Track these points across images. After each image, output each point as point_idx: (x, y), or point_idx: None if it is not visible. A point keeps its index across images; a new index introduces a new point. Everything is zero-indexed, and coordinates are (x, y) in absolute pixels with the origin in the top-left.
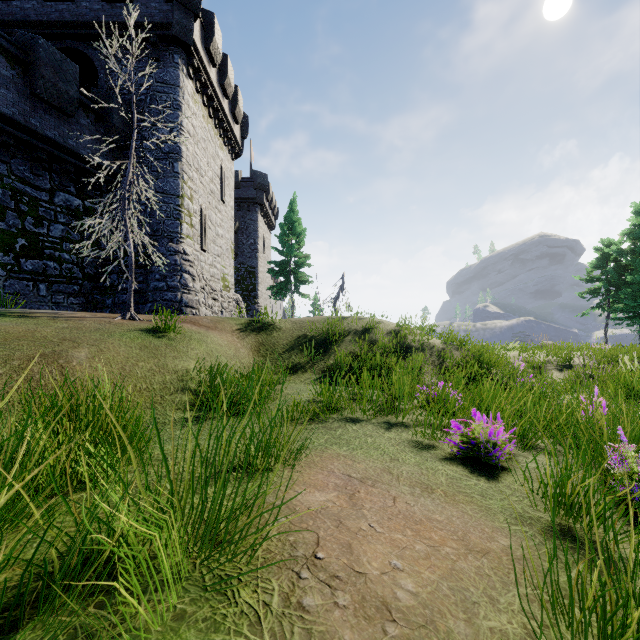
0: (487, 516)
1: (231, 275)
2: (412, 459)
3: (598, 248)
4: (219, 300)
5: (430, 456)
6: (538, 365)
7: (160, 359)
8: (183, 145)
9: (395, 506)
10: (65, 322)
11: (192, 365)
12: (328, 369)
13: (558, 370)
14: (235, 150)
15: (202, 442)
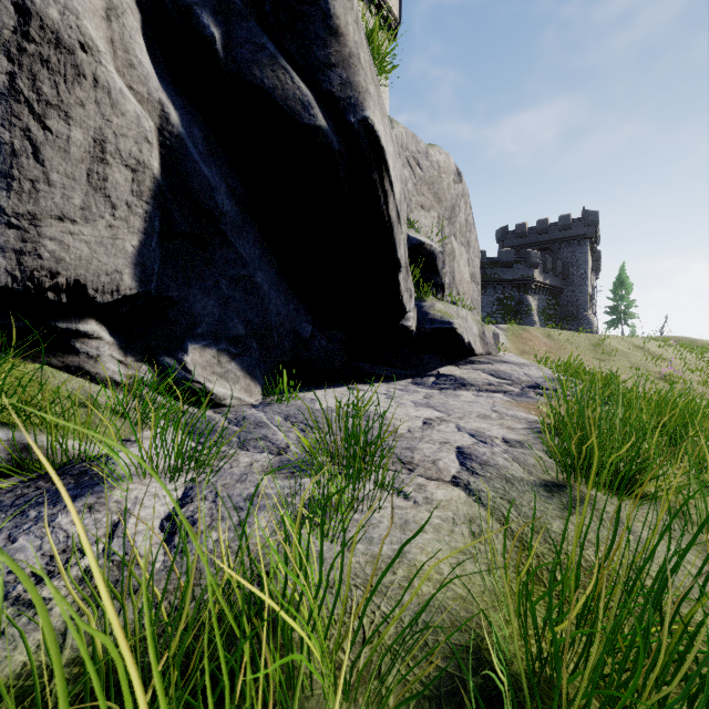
0: None
1: None
2: None
3: None
4: None
5: None
6: None
7: None
8: (588, 274)
9: None
10: None
11: None
12: None
13: None
14: (593, 255)
15: None
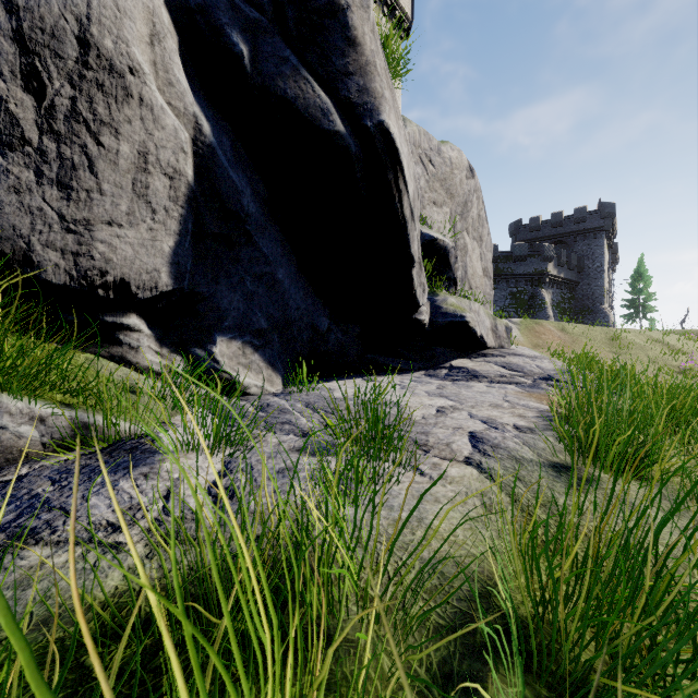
0: None
1: None
2: None
3: None
4: None
5: None
6: None
7: None
8: (605, 267)
9: None
10: None
11: None
12: None
13: None
14: (610, 248)
15: None
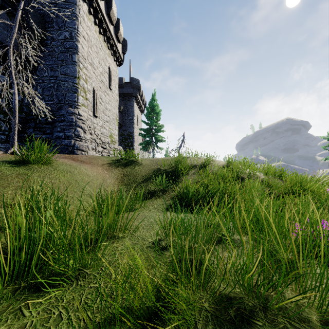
0: None
1: (116, 135)
2: None
3: None
4: (107, 149)
5: None
6: None
7: None
8: (79, 44)
9: None
10: None
11: None
12: (177, 196)
13: None
14: (118, 60)
15: None
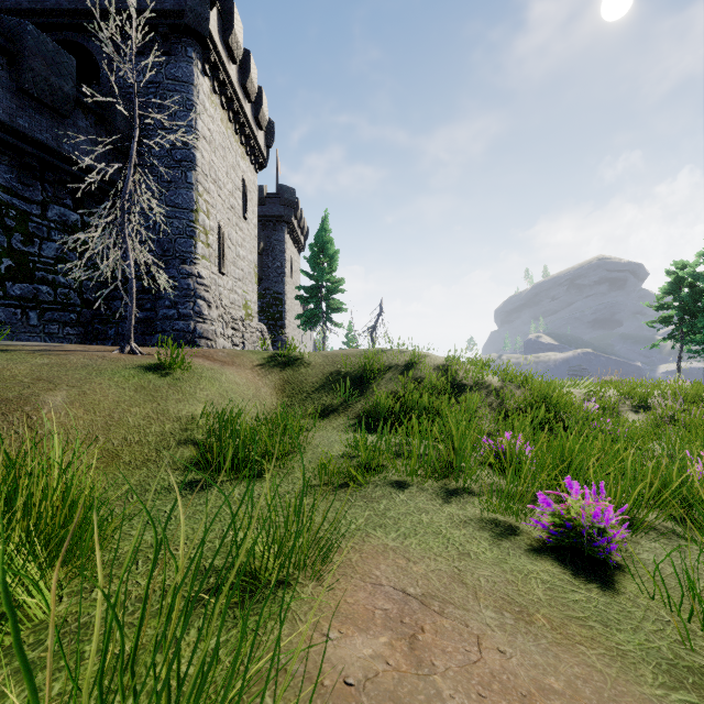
0: (626, 671)
1: (254, 302)
2: (488, 553)
3: (670, 271)
4: (240, 330)
5: (511, 546)
6: (610, 406)
7: (160, 403)
8: (198, 152)
9: (483, 660)
10: (47, 357)
11: (200, 410)
12: (365, 412)
13: (633, 412)
14: (259, 160)
15: (197, 526)
